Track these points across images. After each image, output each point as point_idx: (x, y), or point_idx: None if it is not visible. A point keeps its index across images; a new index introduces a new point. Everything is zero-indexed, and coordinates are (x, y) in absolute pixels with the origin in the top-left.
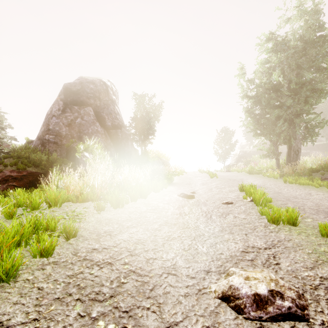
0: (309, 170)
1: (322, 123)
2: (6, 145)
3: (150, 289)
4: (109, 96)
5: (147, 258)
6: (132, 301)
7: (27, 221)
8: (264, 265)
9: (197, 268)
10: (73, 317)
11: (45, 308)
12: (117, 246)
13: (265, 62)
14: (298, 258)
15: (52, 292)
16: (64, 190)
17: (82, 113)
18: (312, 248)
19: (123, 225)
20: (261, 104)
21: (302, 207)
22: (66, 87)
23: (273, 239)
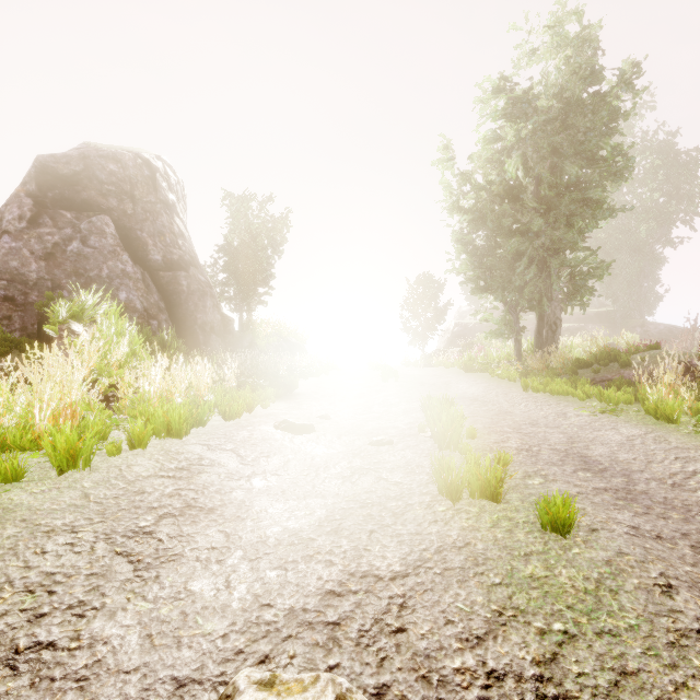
0: (573, 363)
1: (600, 270)
2: None
3: None
4: (158, 192)
5: (18, 647)
6: None
7: None
8: (360, 640)
9: (157, 673)
10: None
11: None
12: None
13: (493, 139)
14: (458, 606)
15: None
16: None
17: (84, 228)
18: (507, 568)
19: (39, 527)
20: (485, 227)
21: (538, 447)
22: (43, 165)
23: (429, 545)
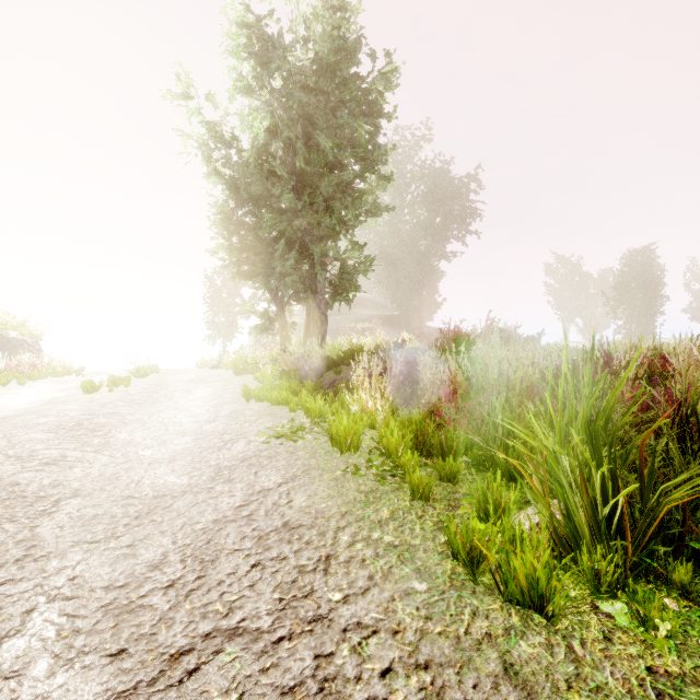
0: (324, 363)
1: (363, 265)
2: None
3: None
4: None
5: None
6: None
7: None
8: None
9: None
10: None
11: None
12: None
13: (244, 88)
14: None
15: None
16: None
17: None
18: None
19: None
20: (243, 198)
21: None
22: None
23: None
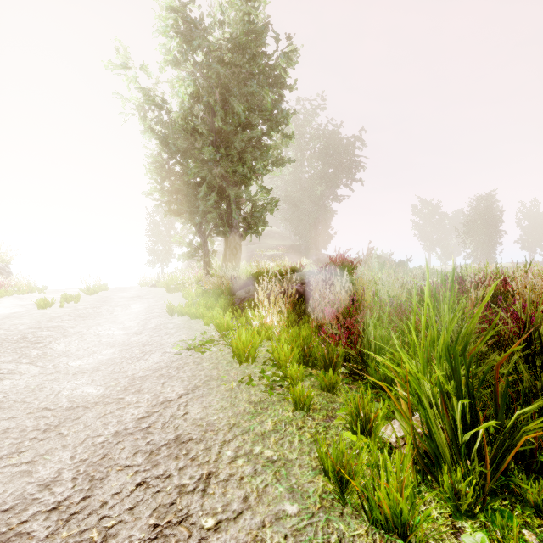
0: (237, 283)
1: (270, 205)
2: None
3: None
4: None
5: None
6: None
7: None
8: None
9: None
10: None
11: None
12: None
13: (173, 61)
14: None
15: None
16: None
17: None
18: None
19: None
20: (172, 150)
21: None
22: None
23: None
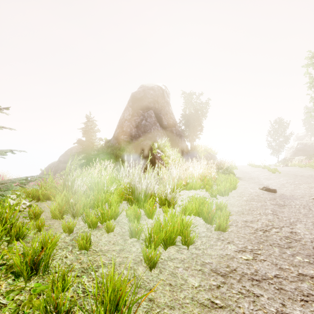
0: None
1: None
2: (90, 144)
3: (312, 248)
4: (165, 98)
5: (289, 231)
6: (305, 251)
7: (190, 200)
8: None
9: None
10: (278, 252)
11: (258, 245)
12: (258, 221)
13: None
14: None
15: (251, 239)
16: (181, 181)
17: (146, 115)
18: None
19: (245, 208)
20: None
21: None
22: (133, 96)
23: None
